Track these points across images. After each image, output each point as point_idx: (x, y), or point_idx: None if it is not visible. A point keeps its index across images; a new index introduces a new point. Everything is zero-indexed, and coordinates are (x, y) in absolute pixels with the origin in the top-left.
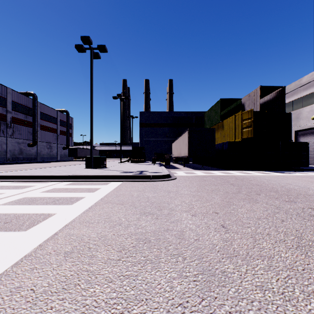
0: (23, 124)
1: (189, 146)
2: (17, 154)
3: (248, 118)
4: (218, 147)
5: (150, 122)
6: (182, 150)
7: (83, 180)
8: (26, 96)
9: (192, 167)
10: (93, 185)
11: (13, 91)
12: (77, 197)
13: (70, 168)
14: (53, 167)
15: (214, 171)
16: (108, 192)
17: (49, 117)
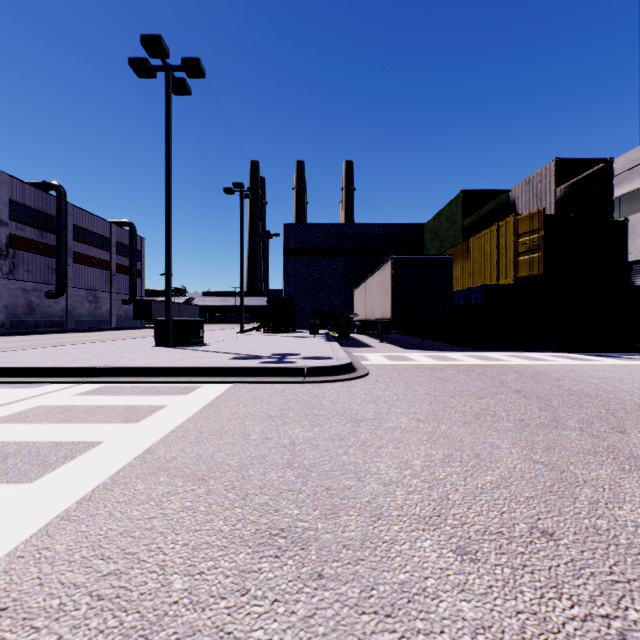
0: (35, 250)
1: (394, 296)
2: (22, 315)
3: (531, 232)
4: (457, 299)
5: (307, 246)
6: (376, 306)
7: (132, 381)
8: (43, 190)
9: (398, 342)
10: (151, 394)
11: (14, 179)
12: (75, 443)
13: (119, 346)
14: (83, 344)
15: (452, 353)
16: (181, 420)
17: (93, 237)
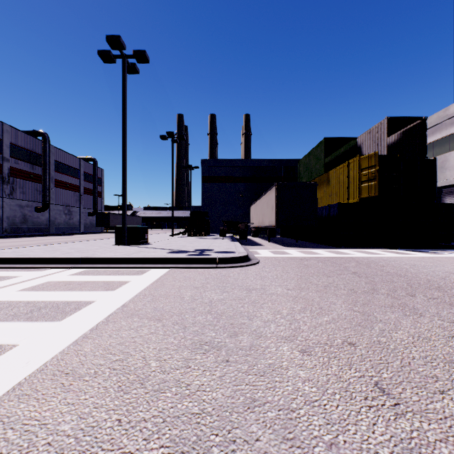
0: (28, 178)
1: (277, 210)
2: (19, 223)
3: (370, 167)
4: (321, 213)
5: (218, 175)
6: (265, 217)
7: (104, 266)
8: (33, 136)
9: (280, 242)
10: (118, 275)
11: (13, 129)
12: (79, 302)
13: (91, 245)
14: (66, 243)
15: (316, 249)
16: (140, 289)
17: (67, 169)
